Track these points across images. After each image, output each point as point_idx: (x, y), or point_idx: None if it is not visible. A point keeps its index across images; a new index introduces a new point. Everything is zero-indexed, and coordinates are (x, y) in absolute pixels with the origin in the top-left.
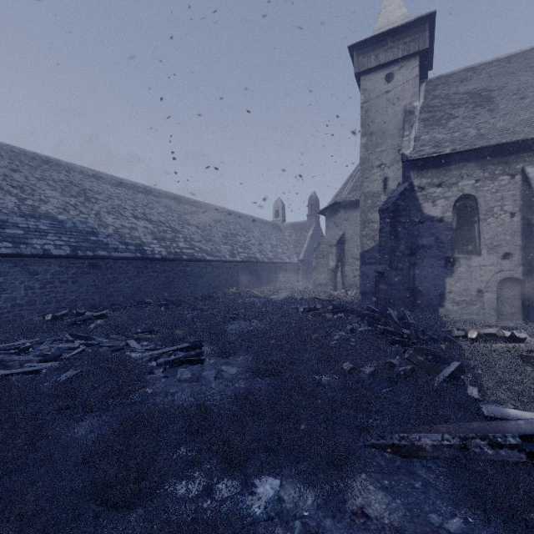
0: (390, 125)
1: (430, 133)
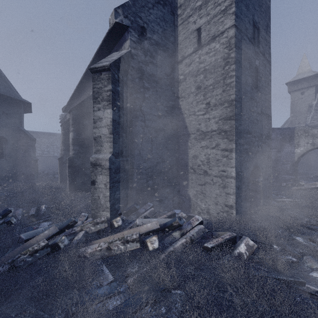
0: (302, 110)
1: (317, 116)
